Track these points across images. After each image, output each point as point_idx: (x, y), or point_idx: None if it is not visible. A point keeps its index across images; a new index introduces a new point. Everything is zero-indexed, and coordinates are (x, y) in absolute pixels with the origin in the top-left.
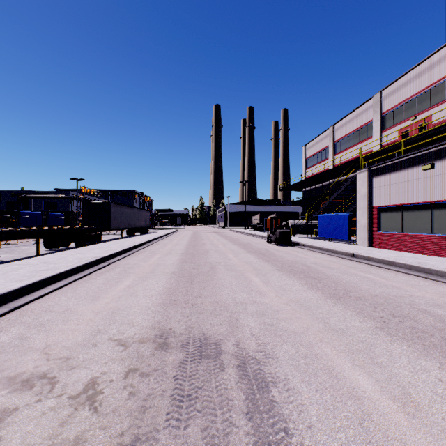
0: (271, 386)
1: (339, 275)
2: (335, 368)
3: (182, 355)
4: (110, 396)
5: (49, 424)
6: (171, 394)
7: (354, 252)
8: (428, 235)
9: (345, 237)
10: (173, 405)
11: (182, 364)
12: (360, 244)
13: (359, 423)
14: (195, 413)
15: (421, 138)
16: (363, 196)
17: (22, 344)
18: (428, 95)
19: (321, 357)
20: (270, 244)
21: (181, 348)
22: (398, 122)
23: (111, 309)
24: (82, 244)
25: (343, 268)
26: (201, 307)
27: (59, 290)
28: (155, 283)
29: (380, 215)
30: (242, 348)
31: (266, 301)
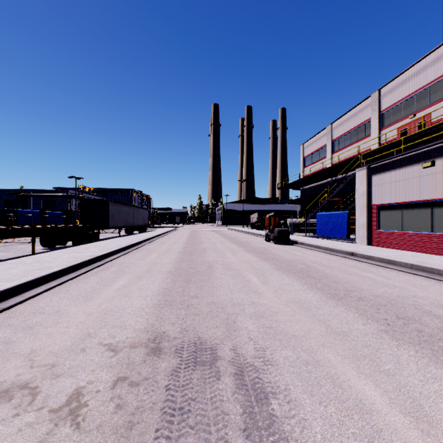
0: (271, 397)
1: (339, 274)
2: (339, 376)
3: (175, 361)
4: (95, 410)
5: (25, 442)
6: (161, 407)
7: (353, 251)
8: (428, 234)
9: (344, 236)
10: (164, 420)
11: (175, 372)
12: (359, 242)
13: (368, 442)
14: (187, 430)
15: (420, 136)
16: (362, 195)
17: (6, 349)
18: (427, 93)
19: (324, 363)
20: (268, 242)
21: (175, 353)
22: (397, 121)
23: (103, 310)
24: (79, 243)
25: (342, 267)
26: (197, 308)
27: (51, 291)
28: (150, 283)
29: (379, 213)
30: (239, 354)
31: (265, 302)
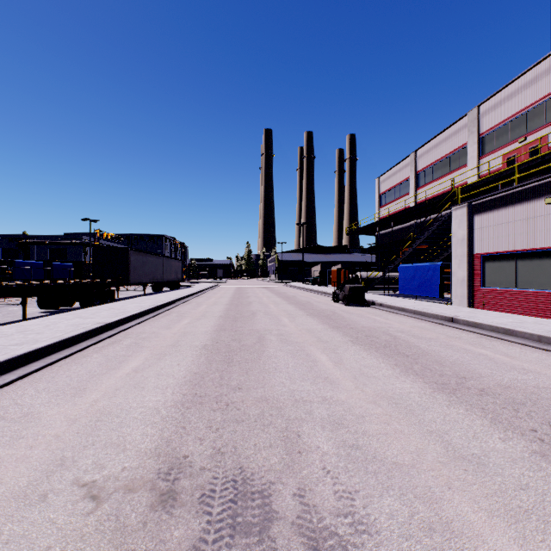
0: None
1: (441, 350)
2: None
3: (198, 524)
4: None
5: None
6: None
7: (453, 315)
8: None
9: (436, 295)
10: None
11: None
12: (457, 303)
13: None
14: None
15: (535, 164)
16: (460, 241)
17: None
18: (543, 109)
19: (460, 529)
20: (336, 303)
21: (199, 504)
22: (502, 146)
23: (97, 413)
24: (89, 304)
25: (442, 339)
26: (241, 410)
27: (29, 378)
28: (175, 365)
29: (484, 265)
30: (309, 506)
31: (342, 397)
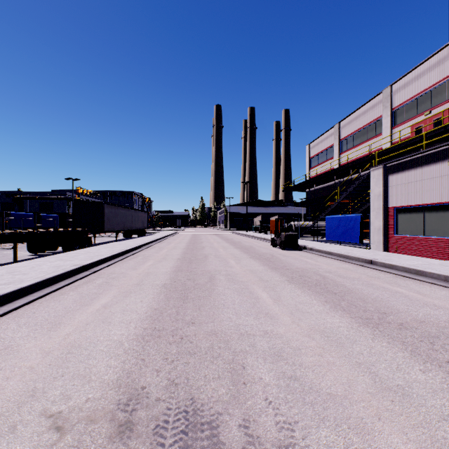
0: None
1: (363, 289)
2: None
3: None
4: None
5: None
6: None
7: (372, 258)
8: None
9: (357, 241)
10: None
11: None
12: (374, 248)
13: None
14: None
15: (439, 133)
16: (377, 196)
17: None
18: (444, 87)
19: None
20: (274, 247)
21: (153, 436)
22: (411, 118)
23: (68, 345)
24: (70, 249)
25: (364, 279)
26: (193, 343)
27: (13, 313)
28: (138, 302)
29: (397, 217)
30: (253, 437)
31: (281, 331)
